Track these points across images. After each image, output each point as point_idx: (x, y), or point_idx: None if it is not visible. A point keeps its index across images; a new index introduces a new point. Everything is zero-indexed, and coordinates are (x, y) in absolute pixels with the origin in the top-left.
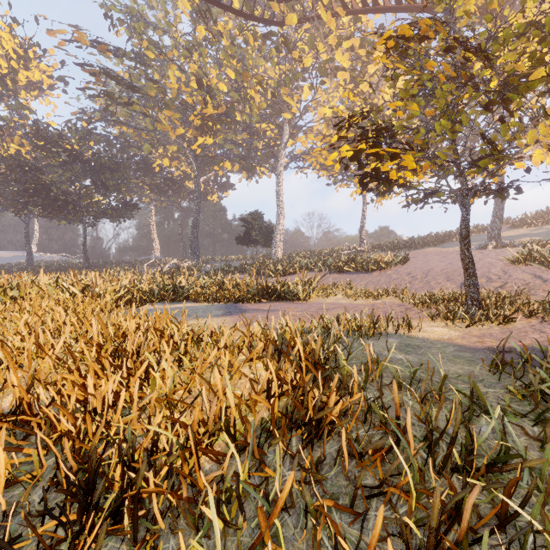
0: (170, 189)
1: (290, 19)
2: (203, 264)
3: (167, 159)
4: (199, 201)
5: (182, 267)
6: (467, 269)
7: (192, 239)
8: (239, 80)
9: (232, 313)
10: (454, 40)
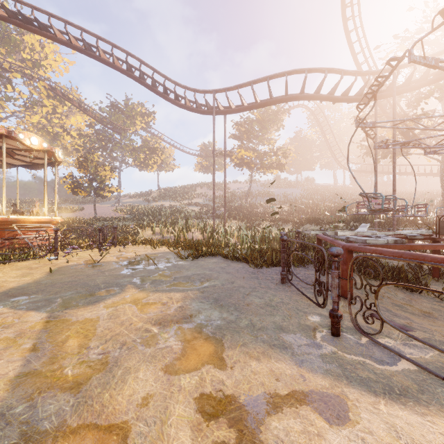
0: None
1: (16, 74)
2: None
3: None
4: None
5: None
6: (95, 211)
7: None
8: None
9: None
10: (91, 174)
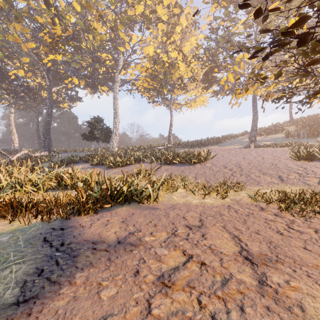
0: (26, 95)
1: None
2: (54, 154)
3: (22, 70)
4: (51, 105)
5: (33, 157)
6: None
7: (44, 134)
8: (84, 14)
9: (43, 279)
10: None
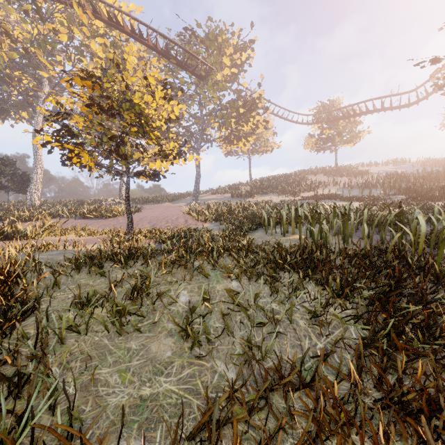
0: None
1: None
2: None
3: None
4: None
5: None
6: (128, 215)
7: None
8: None
9: None
10: (106, 97)
